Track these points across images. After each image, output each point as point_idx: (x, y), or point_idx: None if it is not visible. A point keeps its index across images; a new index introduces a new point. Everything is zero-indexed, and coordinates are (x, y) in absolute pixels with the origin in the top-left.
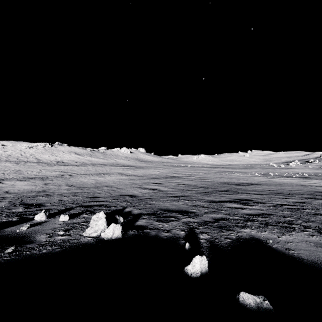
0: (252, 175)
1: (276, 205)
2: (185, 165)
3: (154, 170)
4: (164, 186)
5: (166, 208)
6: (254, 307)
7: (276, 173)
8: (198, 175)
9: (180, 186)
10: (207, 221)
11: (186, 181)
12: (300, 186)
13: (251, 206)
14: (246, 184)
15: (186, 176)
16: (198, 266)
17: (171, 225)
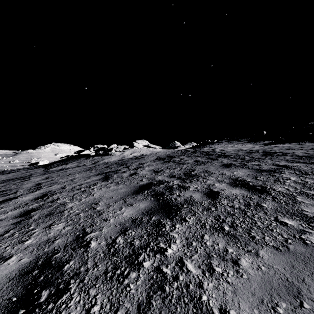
0: None
1: None
2: None
3: None
4: None
5: None
6: None
7: None
8: None
9: None
10: None
11: None
12: None
13: None
14: None
15: None
16: None
17: None
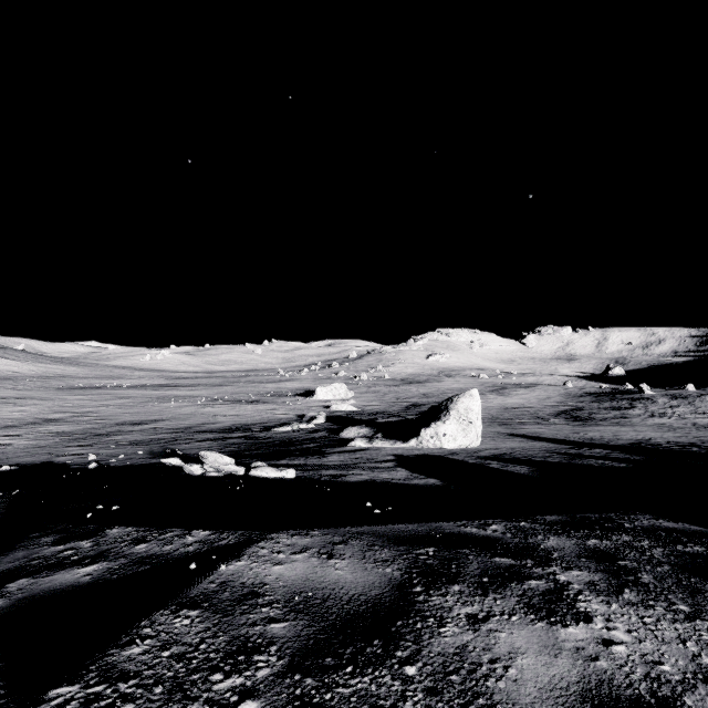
0: (190, 404)
1: (118, 443)
2: (107, 383)
3: (13, 408)
4: (20, 439)
5: (7, 459)
6: (14, 469)
7: (234, 396)
8: (100, 413)
9: (48, 436)
10: (34, 460)
11: (65, 426)
12: (205, 418)
13: (93, 446)
14: (150, 422)
15: (76, 416)
16: (5, 468)
17: (5, 465)
